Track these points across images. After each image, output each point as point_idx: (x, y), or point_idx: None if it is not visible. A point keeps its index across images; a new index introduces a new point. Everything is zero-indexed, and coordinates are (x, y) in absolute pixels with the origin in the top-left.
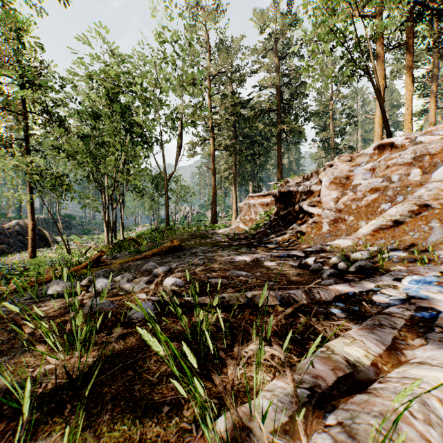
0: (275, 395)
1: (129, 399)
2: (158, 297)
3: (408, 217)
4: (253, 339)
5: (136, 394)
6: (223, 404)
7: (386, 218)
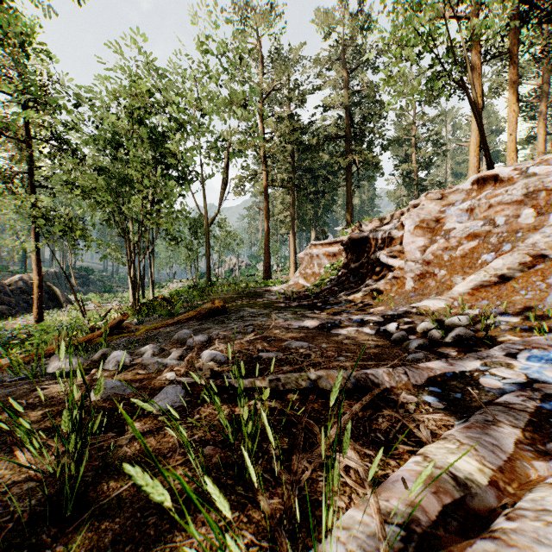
0: (354, 536)
1: (139, 539)
2: (191, 378)
3: (518, 271)
4: (319, 442)
5: (149, 532)
6: (277, 549)
7: (489, 272)
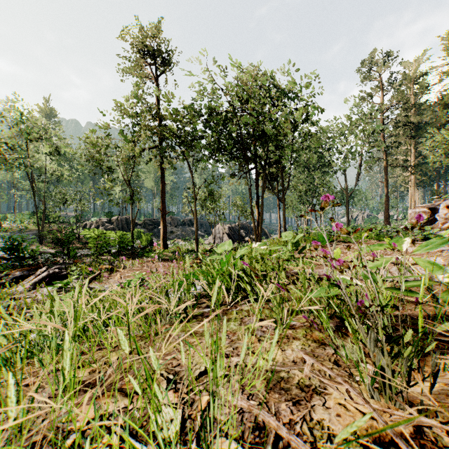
0: None
1: None
2: None
3: None
4: None
5: None
6: None
7: None
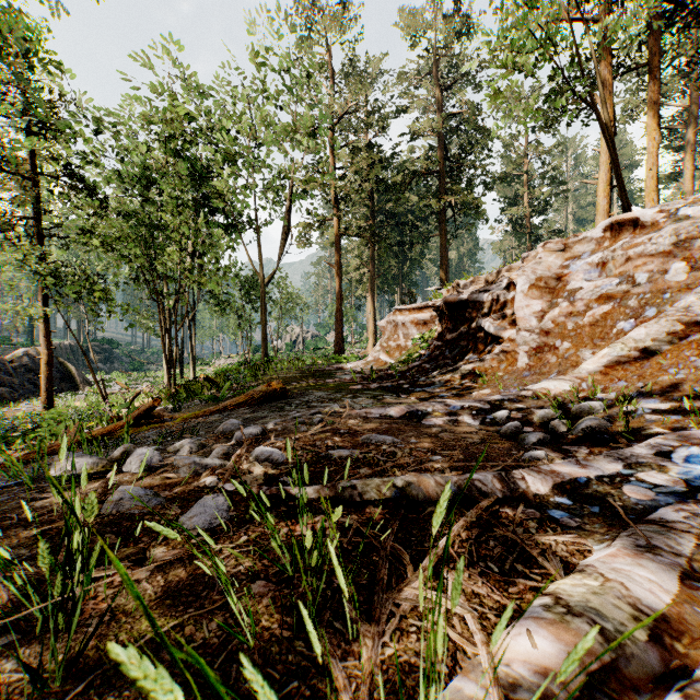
0: None
1: None
2: None
3: (666, 343)
4: (410, 576)
5: None
6: None
7: (628, 345)
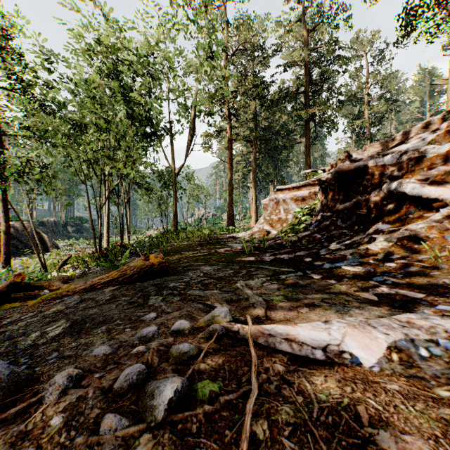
0: None
1: None
2: None
3: None
4: None
5: None
6: None
7: None
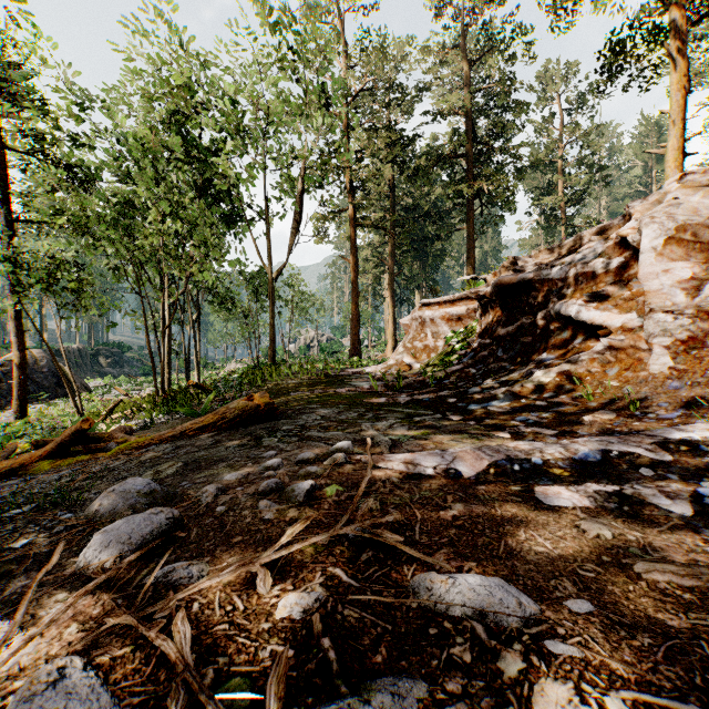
0: None
1: None
2: None
3: None
4: None
5: None
6: None
7: None
